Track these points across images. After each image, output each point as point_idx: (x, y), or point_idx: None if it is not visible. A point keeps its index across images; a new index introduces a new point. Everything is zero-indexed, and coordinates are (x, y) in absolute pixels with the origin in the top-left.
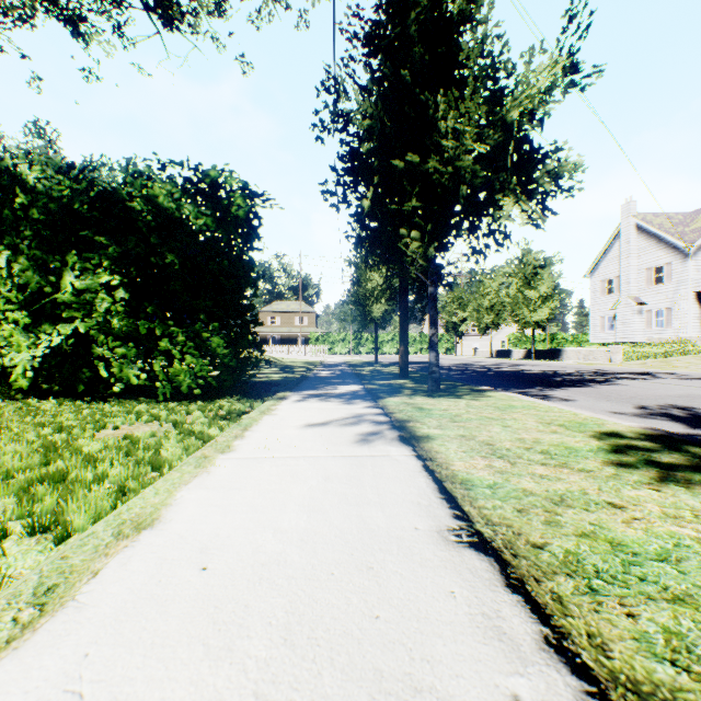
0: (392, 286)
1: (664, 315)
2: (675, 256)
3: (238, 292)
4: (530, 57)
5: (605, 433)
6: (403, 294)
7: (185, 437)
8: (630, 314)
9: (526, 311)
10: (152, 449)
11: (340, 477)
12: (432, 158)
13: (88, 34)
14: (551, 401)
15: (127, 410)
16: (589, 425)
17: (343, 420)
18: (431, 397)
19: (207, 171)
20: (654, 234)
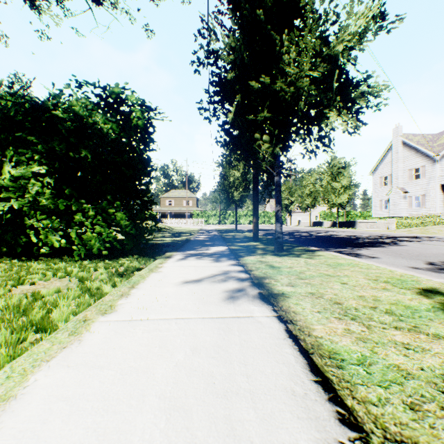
0: (246, 179)
1: (420, 199)
2: (427, 161)
3: (138, 180)
4: (351, 7)
5: (427, 290)
6: (255, 183)
7: (80, 295)
8: (398, 199)
9: (333, 196)
10: (47, 308)
11: (207, 347)
12: (279, 79)
13: (41, 7)
14: (362, 258)
15: (48, 267)
16: (409, 282)
17: (213, 277)
18: (277, 256)
19: (112, 88)
20: (414, 147)
